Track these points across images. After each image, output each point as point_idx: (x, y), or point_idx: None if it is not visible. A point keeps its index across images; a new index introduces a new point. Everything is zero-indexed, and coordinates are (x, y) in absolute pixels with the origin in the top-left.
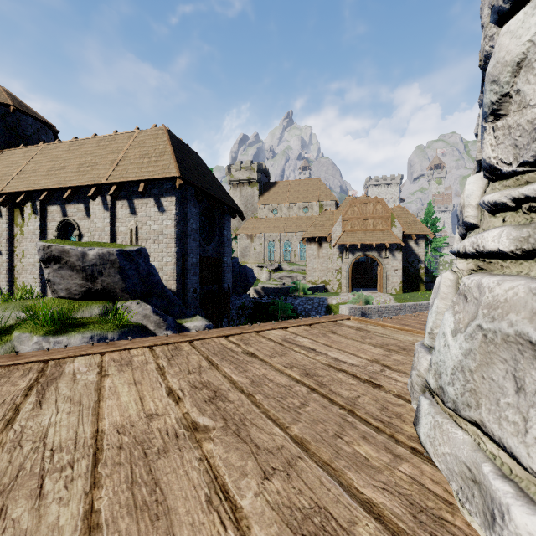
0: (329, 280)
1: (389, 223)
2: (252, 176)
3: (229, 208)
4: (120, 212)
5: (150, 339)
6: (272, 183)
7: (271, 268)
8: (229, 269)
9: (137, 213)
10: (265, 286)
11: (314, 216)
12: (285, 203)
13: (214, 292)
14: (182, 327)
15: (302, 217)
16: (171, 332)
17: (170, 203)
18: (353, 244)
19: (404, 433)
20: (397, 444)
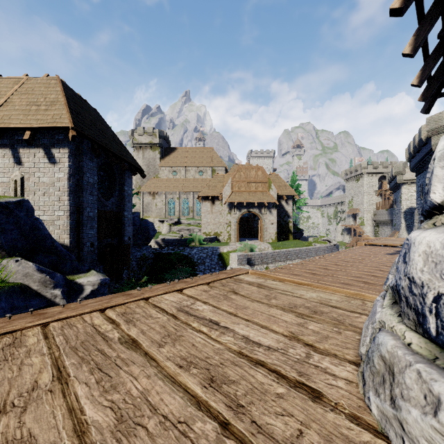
0: (221, 232)
1: (267, 186)
2: (154, 141)
3: (129, 165)
4: (1, 161)
5: None
6: (172, 149)
7: (171, 222)
8: (130, 223)
9: (23, 163)
10: (165, 238)
11: (208, 179)
12: (183, 167)
13: (114, 245)
14: (75, 284)
15: (198, 179)
16: (59, 290)
17: (62, 154)
18: (239, 203)
19: None
20: None
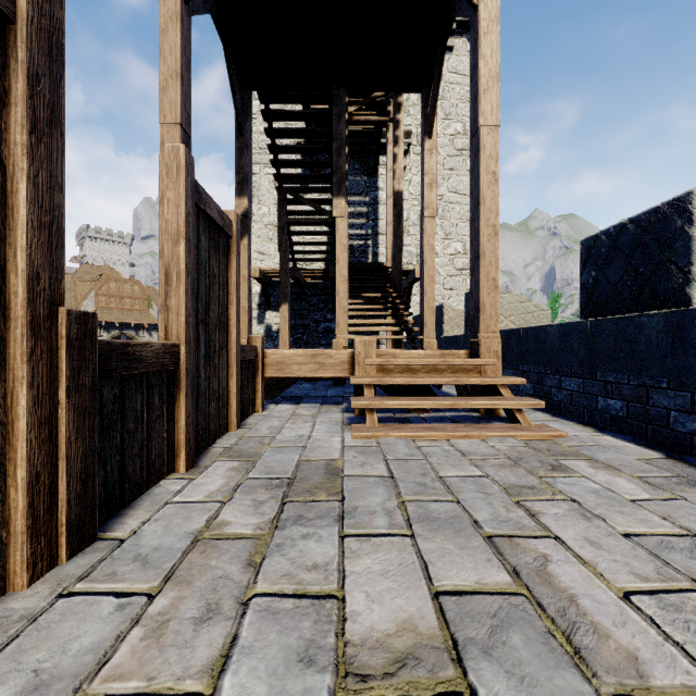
0: None
1: (146, 304)
2: None
3: None
4: None
5: None
6: None
7: None
8: None
9: None
10: None
11: None
12: None
13: None
14: None
15: None
16: None
17: None
18: (108, 322)
19: None
20: None
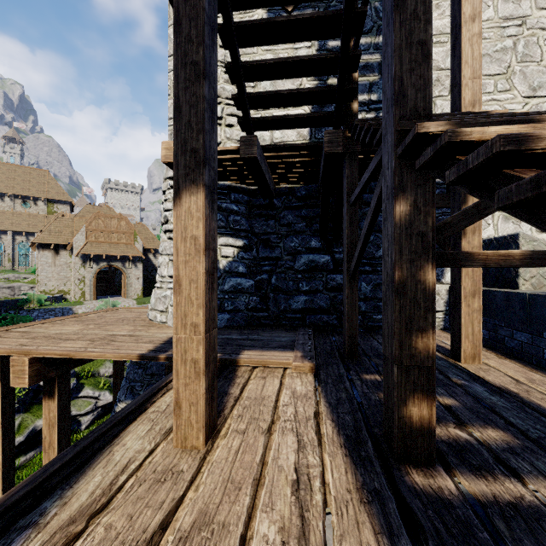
0: (69, 290)
1: (132, 238)
2: None
3: None
4: None
5: (32, 323)
6: None
7: None
8: None
9: None
10: None
11: (41, 214)
12: None
13: None
14: None
15: (22, 213)
16: None
17: None
18: (97, 255)
19: (147, 320)
20: (145, 321)
